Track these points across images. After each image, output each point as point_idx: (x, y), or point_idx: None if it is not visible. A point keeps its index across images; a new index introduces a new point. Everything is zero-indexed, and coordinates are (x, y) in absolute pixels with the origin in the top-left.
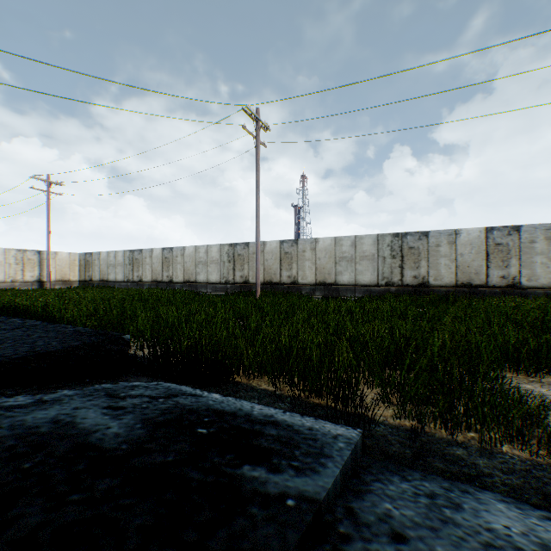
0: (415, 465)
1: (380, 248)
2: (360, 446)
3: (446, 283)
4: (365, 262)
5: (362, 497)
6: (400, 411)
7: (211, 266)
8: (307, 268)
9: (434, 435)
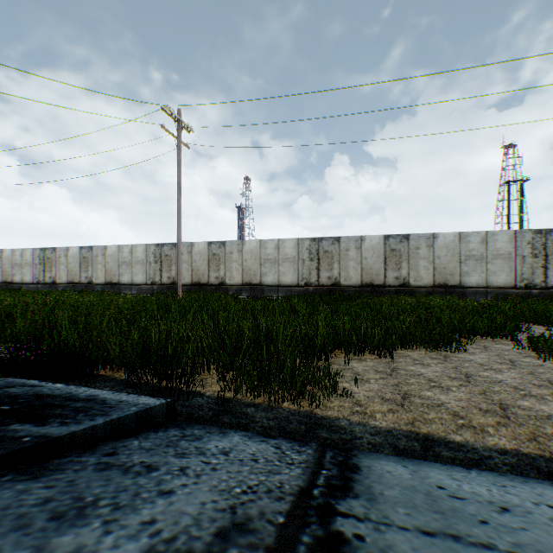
0: (207, 422)
1: (300, 251)
2: (162, 411)
3: (354, 283)
4: (287, 264)
5: (120, 439)
6: (226, 386)
7: (136, 267)
8: (234, 269)
9: (241, 401)
